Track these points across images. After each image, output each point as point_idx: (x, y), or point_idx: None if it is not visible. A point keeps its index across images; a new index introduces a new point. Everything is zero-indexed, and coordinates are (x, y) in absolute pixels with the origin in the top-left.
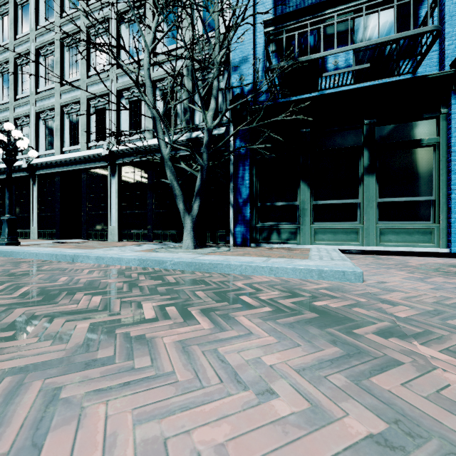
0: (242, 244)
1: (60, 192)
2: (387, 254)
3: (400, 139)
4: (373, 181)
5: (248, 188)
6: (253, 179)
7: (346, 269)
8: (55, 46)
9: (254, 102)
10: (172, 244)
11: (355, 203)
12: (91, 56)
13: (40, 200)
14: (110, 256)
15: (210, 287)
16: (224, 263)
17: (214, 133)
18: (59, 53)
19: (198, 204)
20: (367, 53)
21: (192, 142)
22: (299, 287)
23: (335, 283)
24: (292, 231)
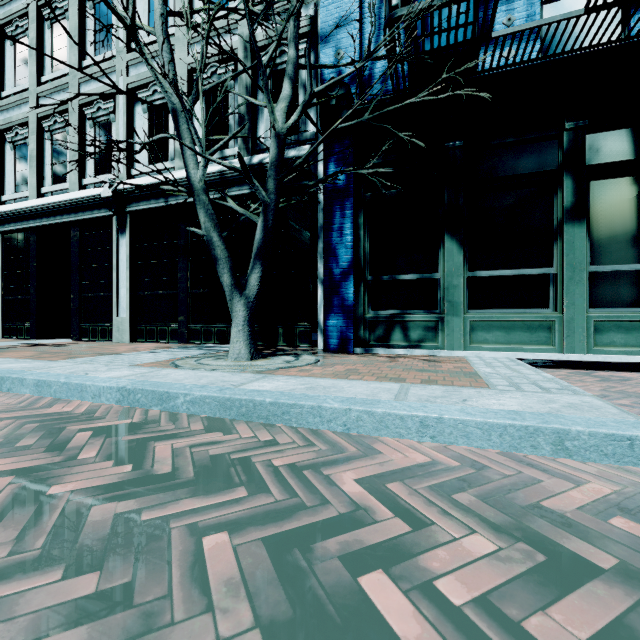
0: (340, 349)
1: (38, 261)
2: (602, 366)
3: (633, 156)
4: (582, 233)
5: (350, 249)
6: (359, 234)
7: (637, 432)
8: (28, 20)
9: (360, 95)
10: (217, 349)
11: (546, 275)
12: (87, 35)
13: (5, 274)
14: (63, 381)
15: (261, 502)
16: (307, 403)
17: (291, 155)
18: (35, 31)
19: (258, 276)
20: (566, 2)
21: (252, 171)
22: (532, 499)
23: (618, 476)
24: (429, 325)
